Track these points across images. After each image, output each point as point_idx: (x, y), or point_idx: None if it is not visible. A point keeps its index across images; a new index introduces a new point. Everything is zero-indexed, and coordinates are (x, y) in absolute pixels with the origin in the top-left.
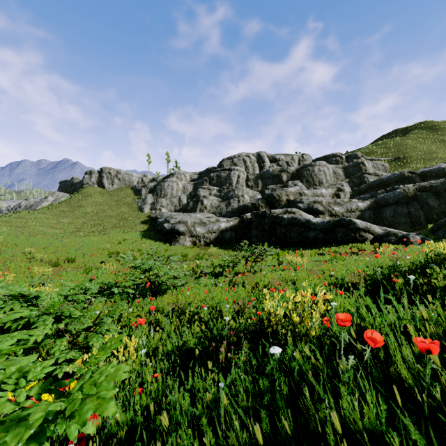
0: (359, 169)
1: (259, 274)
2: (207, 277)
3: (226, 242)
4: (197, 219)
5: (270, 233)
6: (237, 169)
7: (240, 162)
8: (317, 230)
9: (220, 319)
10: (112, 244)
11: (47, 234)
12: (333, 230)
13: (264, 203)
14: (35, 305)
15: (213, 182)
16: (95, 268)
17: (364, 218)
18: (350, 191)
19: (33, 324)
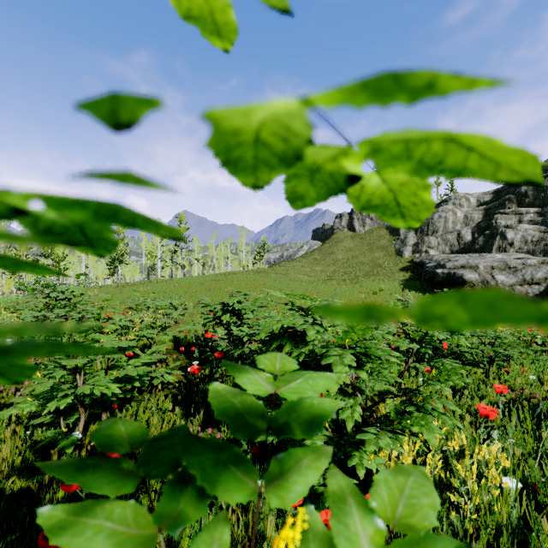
0: None
1: None
2: None
3: None
4: (497, 261)
5: None
6: None
7: None
8: None
9: None
10: (366, 294)
11: (303, 281)
12: None
13: None
14: (322, 325)
15: (526, 201)
16: None
17: None
18: None
19: (319, 359)
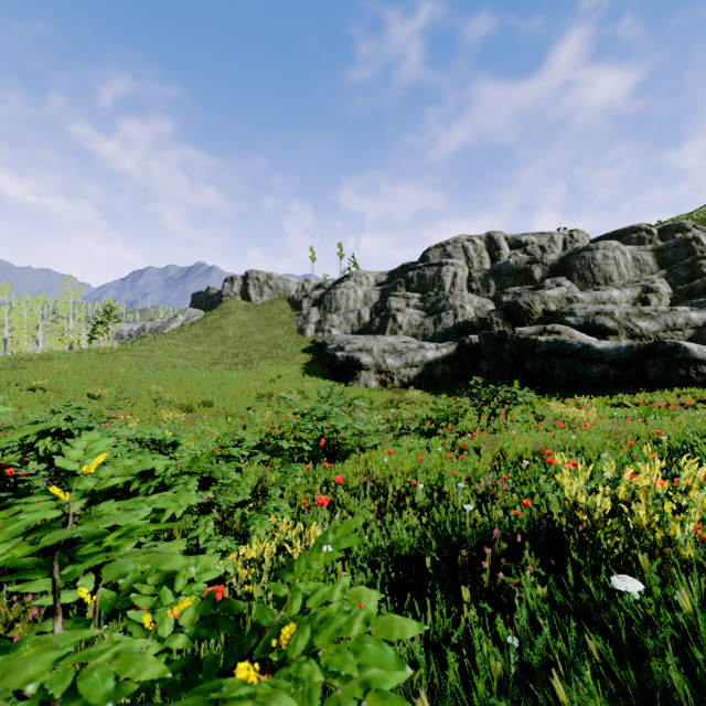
0: (690, 251)
1: (504, 435)
2: (411, 437)
3: (435, 382)
4: (388, 344)
5: (513, 367)
6: (452, 263)
7: (458, 250)
8: (605, 362)
9: (450, 507)
10: (262, 382)
11: (176, 367)
12: (639, 363)
13: (501, 318)
14: (172, 458)
15: (412, 287)
16: (240, 417)
17: (702, 341)
18: (670, 292)
19: (170, 488)
